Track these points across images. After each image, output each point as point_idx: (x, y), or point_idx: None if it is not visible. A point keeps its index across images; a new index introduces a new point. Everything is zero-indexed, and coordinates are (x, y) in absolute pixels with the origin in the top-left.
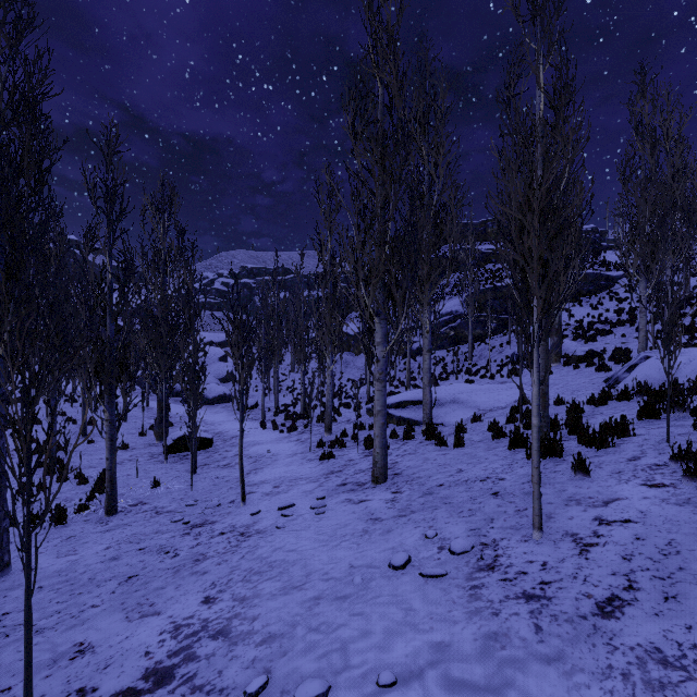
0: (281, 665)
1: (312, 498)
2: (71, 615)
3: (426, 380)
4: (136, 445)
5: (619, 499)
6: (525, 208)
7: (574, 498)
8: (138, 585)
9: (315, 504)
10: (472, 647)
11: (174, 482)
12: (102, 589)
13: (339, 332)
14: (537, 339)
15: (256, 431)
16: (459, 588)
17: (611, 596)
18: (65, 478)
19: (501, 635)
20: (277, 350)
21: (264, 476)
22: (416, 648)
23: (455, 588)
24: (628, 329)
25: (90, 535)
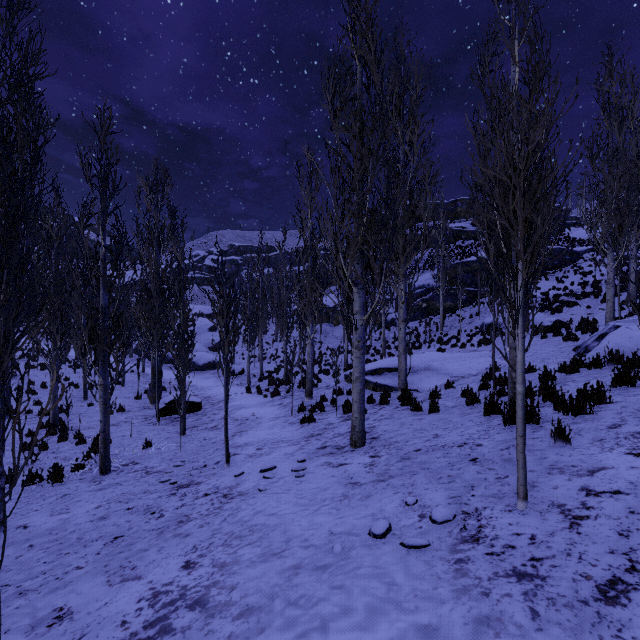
0: None
1: (292, 460)
2: (55, 577)
3: (401, 348)
4: (132, 408)
5: (604, 468)
6: (510, 169)
7: (556, 466)
8: (123, 546)
9: (295, 467)
10: (462, 633)
11: (165, 443)
12: (88, 550)
13: (319, 303)
14: (522, 304)
15: (242, 396)
16: (443, 561)
17: (613, 578)
18: (66, 438)
19: (494, 620)
20: (261, 320)
21: (248, 438)
22: (401, 631)
23: (439, 561)
24: (593, 301)
25: (84, 493)
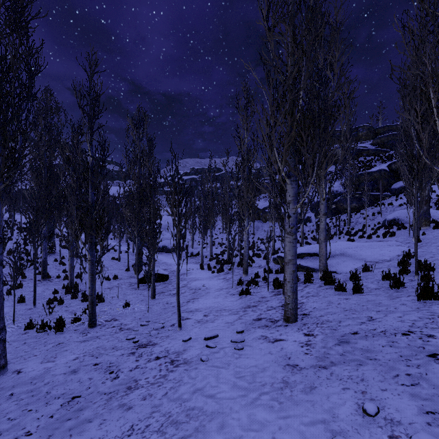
0: None
1: (232, 330)
2: None
3: (322, 237)
4: (123, 277)
5: None
6: None
7: None
8: (74, 411)
9: (234, 339)
10: None
11: (139, 305)
12: (47, 409)
13: (253, 202)
14: None
15: (197, 271)
16: None
17: None
18: (76, 297)
19: None
20: (211, 217)
21: (198, 305)
22: None
23: None
24: None
25: (72, 343)
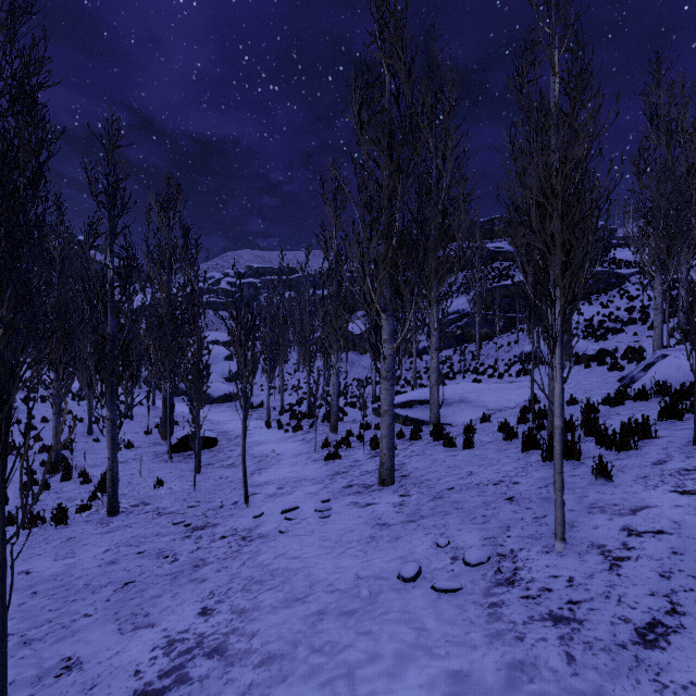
0: (280, 693)
1: (316, 500)
2: (62, 625)
3: (433, 379)
4: (141, 444)
5: (647, 507)
6: (547, 190)
7: (597, 505)
8: (134, 592)
9: (319, 507)
10: (495, 678)
11: (178, 482)
12: (97, 596)
13: (344, 330)
14: (560, 333)
15: (261, 431)
16: (476, 605)
17: (652, 621)
18: (69, 477)
19: (528, 665)
20: (282, 349)
21: (268, 476)
22: (431, 677)
23: (472, 605)
24: (640, 327)
25: (90, 536)
